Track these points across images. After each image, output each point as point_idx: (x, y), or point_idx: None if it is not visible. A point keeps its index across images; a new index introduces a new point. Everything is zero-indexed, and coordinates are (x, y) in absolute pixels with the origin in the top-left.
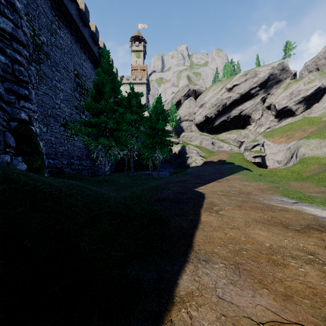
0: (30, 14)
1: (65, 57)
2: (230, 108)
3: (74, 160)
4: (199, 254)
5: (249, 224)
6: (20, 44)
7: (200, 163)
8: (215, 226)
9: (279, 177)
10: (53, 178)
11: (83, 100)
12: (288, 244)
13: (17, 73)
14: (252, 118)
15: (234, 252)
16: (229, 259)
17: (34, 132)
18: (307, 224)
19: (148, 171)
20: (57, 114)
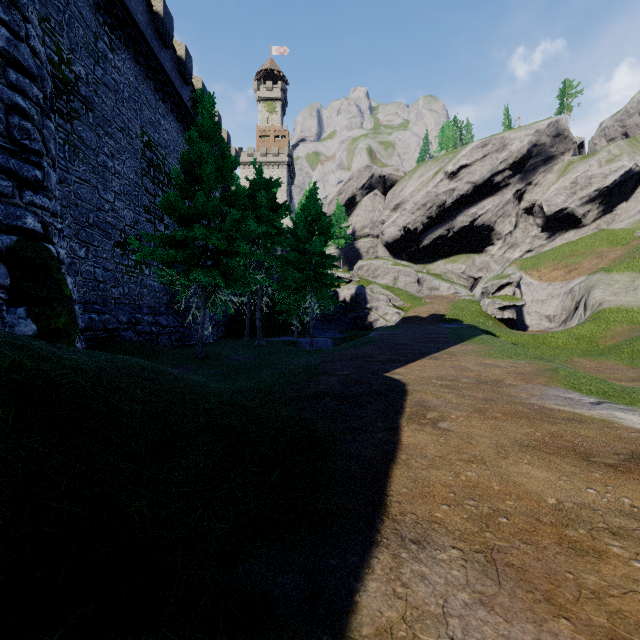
0: (51, 19)
1: (124, 108)
2: (453, 212)
3: (142, 315)
4: (402, 524)
5: (505, 451)
6: (25, 74)
7: (394, 321)
8: (432, 456)
9: (552, 348)
10: (88, 352)
11: (161, 194)
12: (597, 500)
13: (18, 134)
14: (497, 231)
15: (479, 519)
16: (470, 536)
17: (55, 257)
18: (630, 453)
19: (292, 336)
20: (107, 222)
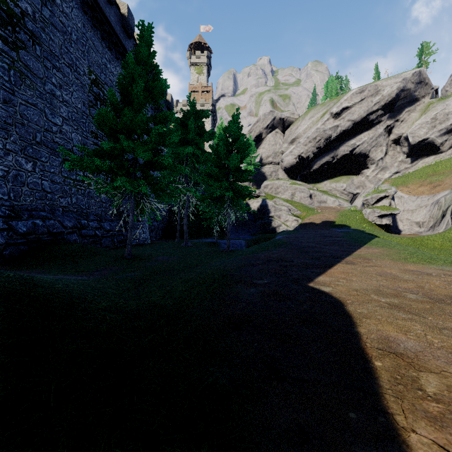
0: None
1: (72, 48)
2: (337, 144)
3: (88, 221)
4: None
5: None
6: None
7: (293, 226)
8: None
9: (430, 249)
10: None
11: None
12: None
13: None
14: (371, 158)
15: None
16: None
17: None
18: None
19: (213, 238)
20: (55, 142)
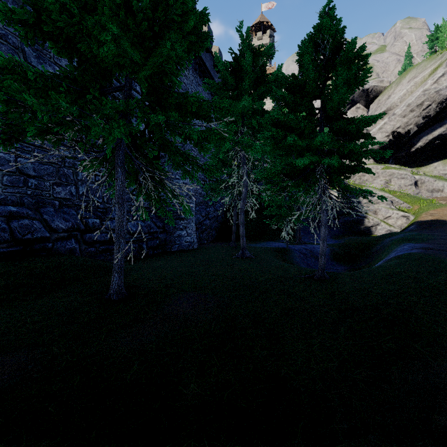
0: None
1: None
2: None
3: (103, 220)
4: None
5: None
6: None
7: (399, 226)
8: None
9: None
10: None
11: (140, 90)
12: None
13: None
14: None
15: None
16: None
17: None
18: None
19: (281, 241)
20: None
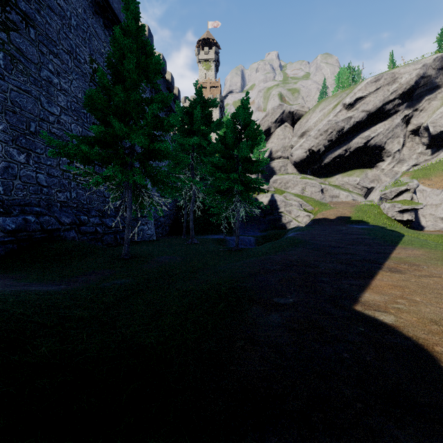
0: None
1: (71, 34)
2: (350, 136)
3: (89, 217)
4: None
5: None
6: None
7: (304, 222)
8: None
9: None
10: None
11: None
12: None
13: None
14: (387, 150)
15: None
16: None
17: None
18: None
19: (221, 234)
20: (52, 132)
